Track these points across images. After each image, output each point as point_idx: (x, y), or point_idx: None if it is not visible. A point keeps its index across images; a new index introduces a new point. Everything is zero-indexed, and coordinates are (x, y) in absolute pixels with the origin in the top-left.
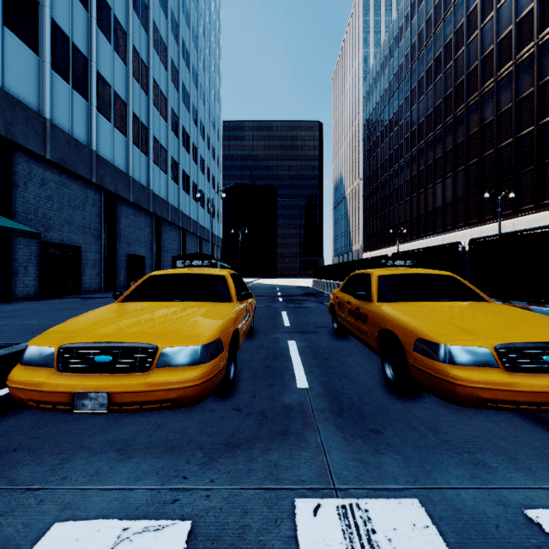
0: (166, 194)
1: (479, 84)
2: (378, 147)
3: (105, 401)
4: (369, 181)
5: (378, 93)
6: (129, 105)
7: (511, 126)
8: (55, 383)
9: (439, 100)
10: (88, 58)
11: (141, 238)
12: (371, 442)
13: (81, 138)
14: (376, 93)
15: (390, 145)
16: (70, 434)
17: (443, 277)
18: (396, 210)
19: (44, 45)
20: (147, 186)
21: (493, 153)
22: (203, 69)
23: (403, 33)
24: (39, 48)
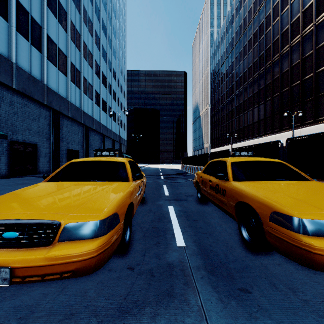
0: (92, 112)
1: (280, 48)
2: (219, 86)
3: (7, 275)
4: (214, 106)
5: (219, 54)
6: (68, 57)
7: (299, 73)
8: None
9: (256, 58)
10: (41, 26)
11: (76, 139)
12: (244, 303)
13: (36, 76)
14: (218, 54)
15: (227, 85)
16: None
17: (276, 163)
18: (230, 124)
19: (11, 16)
20: (80, 107)
21: (288, 90)
22: (115, 37)
23: (234, 19)
24: (8, 17)
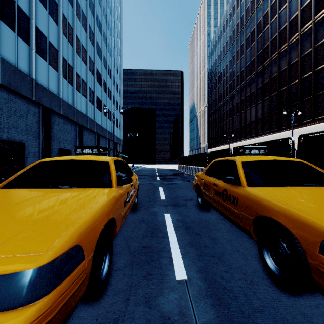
0: (86, 111)
1: (278, 47)
2: (216, 86)
3: None
4: (211, 106)
5: (216, 54)
6: (60, 52)
7: (298, 72)
8: None
9: (253, 57)
10: (30, 17)
11: (69, 138)
12: None
13: (24, 70)
14: (215, 53)
15: (224, 84)
16: None
17: (298, 163)
18: (227, 123)
19: None
20: (73, 105)
21: (287, 89)
22: (110, 34)
23: (231, 17)
24: None
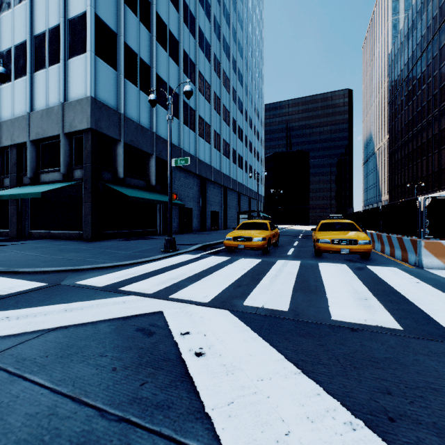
0: (229, 172)
1: None
2: (402, 110)
3: (243, 246)
4: (394, 140)
5: (402, 62)
6: (212, 126)
7: None
8: (234, 243)
9: None
10: (195, 110)
11: (217, 200)
12: (299, 259)
13: (192, 153)
14: (400, 61)
15: (413, 107)
16: (235, 255)
17: (347, 223)
18: (419, 165)
19: (180, 114)
20: (220, 170)
21: None
22: (251, 80)
23: (425, 8)
24: (179, 116)
